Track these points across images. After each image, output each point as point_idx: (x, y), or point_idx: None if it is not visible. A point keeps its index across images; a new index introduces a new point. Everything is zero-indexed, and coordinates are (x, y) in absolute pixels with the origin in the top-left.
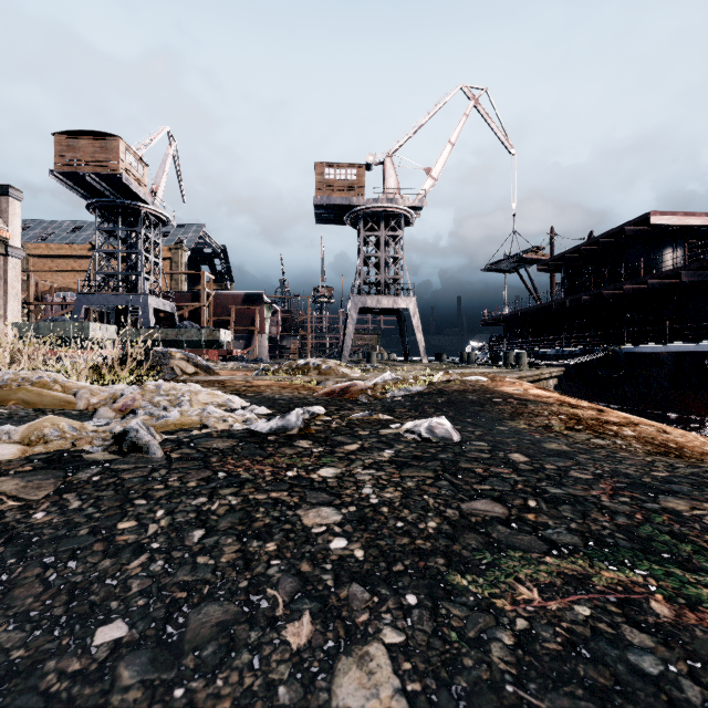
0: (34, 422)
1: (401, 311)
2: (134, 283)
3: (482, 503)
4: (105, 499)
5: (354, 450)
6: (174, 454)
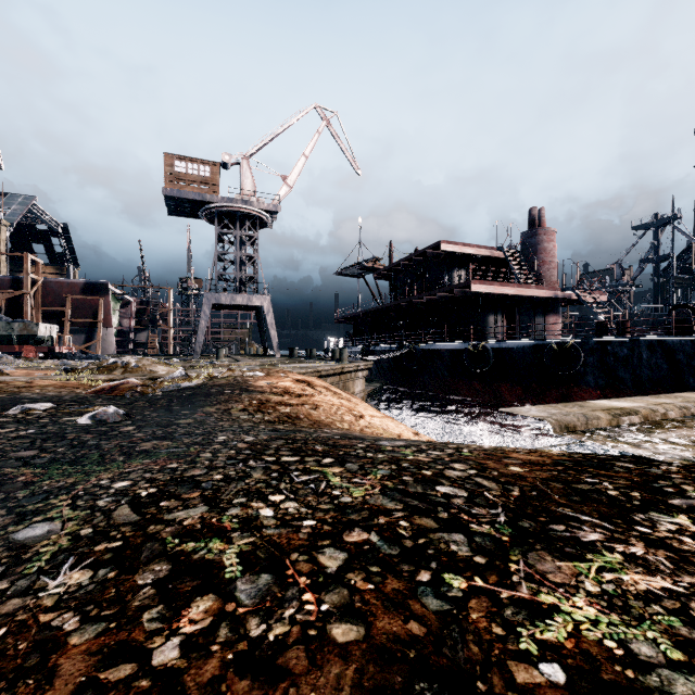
0: None
1: (260, 308)
2: None
3: (28, 452)
4: None
5: (2, 432)
6: None
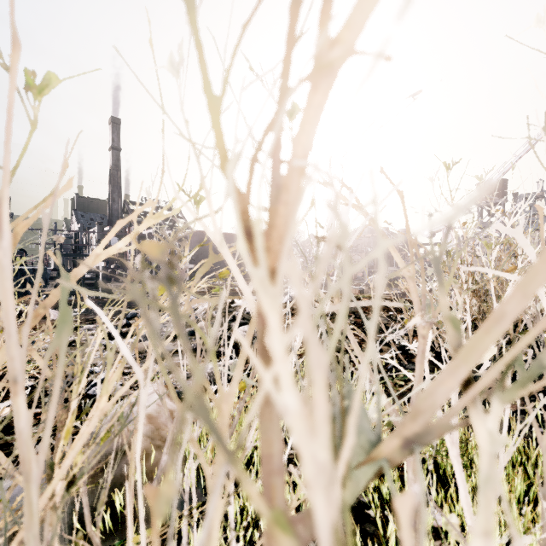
0: None
1: None
2: None
3: None
4: None
5: None
6: None
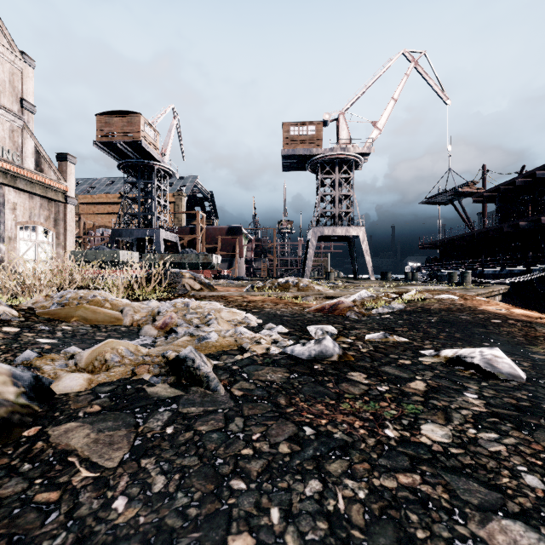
0: (96, 346)
1: (351, 238)
2: (150, 221)
3: None
4: (192, 474)
5: (427, 391)
6: (234, 389)
